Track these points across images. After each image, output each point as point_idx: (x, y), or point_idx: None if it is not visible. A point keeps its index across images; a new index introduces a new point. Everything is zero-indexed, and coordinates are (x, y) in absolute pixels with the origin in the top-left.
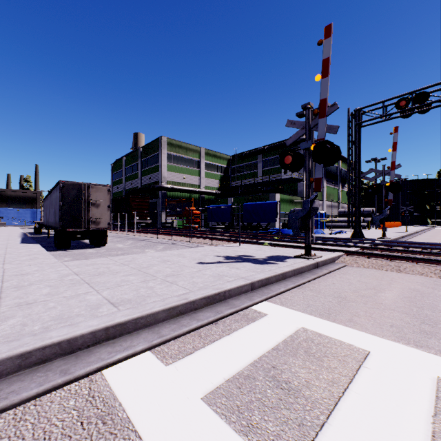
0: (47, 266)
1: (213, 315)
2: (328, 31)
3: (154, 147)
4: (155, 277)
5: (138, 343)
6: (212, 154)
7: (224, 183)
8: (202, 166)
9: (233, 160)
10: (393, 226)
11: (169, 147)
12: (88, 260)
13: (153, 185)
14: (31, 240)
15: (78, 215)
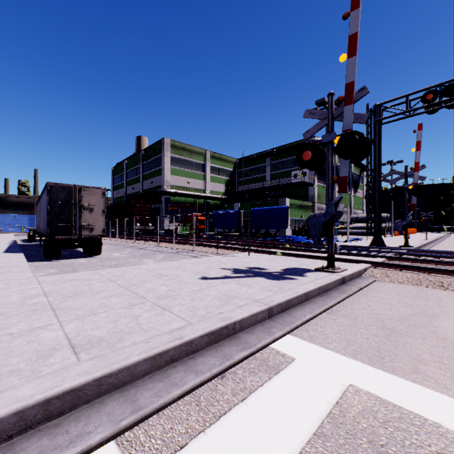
0: (15, 282)
1: (218, 364)
2: (356, 1)
3: (156, 150)
4: (144, 299)
5: (96, 426)
6: (218, 156)
7: (230, 188)
8: (207, 169)
9: (240, 164)
10: (409, 233)
11: (172, 150)
12: (69, 275)
13: (155, 190)
14: (17, 248)
15: (68, 221)
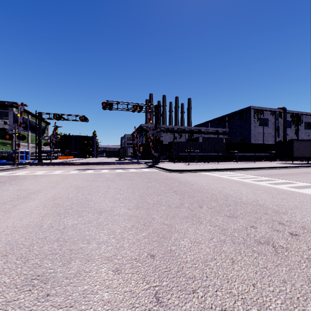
0: None
1: None
2: (22, 104)
3: None
4: None
5: None
6: None
7: None
8: None
9: None
10: (68, 158)
11: None
12: None
13: None
14: None
15: None
